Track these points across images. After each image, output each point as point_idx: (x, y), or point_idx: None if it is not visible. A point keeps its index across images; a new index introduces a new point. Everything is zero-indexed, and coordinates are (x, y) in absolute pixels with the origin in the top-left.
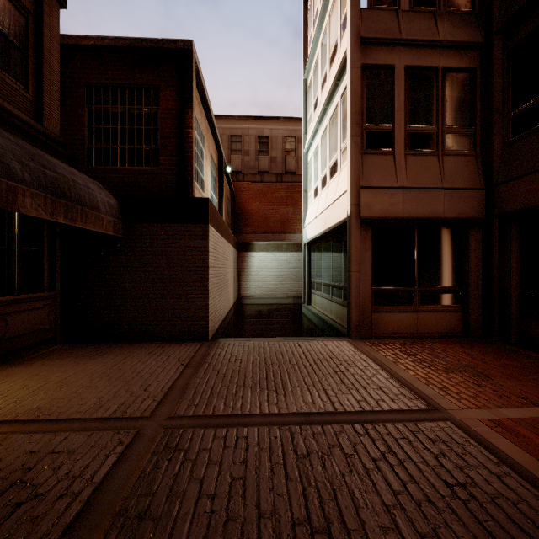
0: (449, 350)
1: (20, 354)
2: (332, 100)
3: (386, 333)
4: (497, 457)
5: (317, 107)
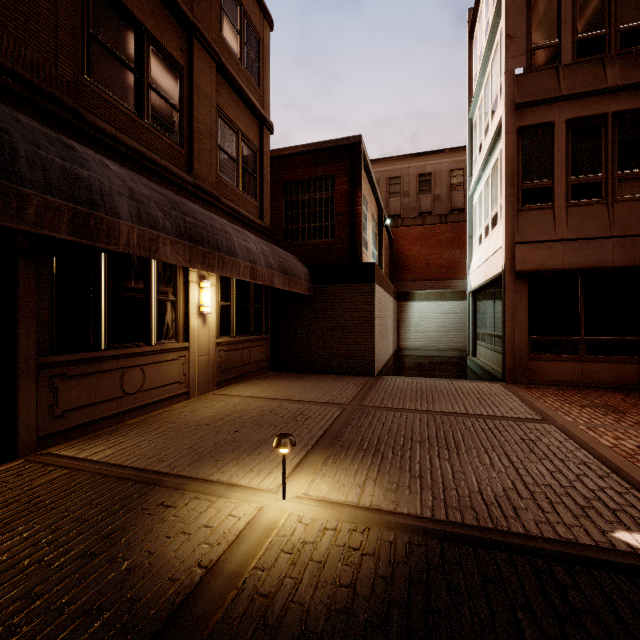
0: (605, 396)
1: (255, 374)
2: (493, 152)
3: (545, 381)
4: (569, 437)
5: (481, 152)
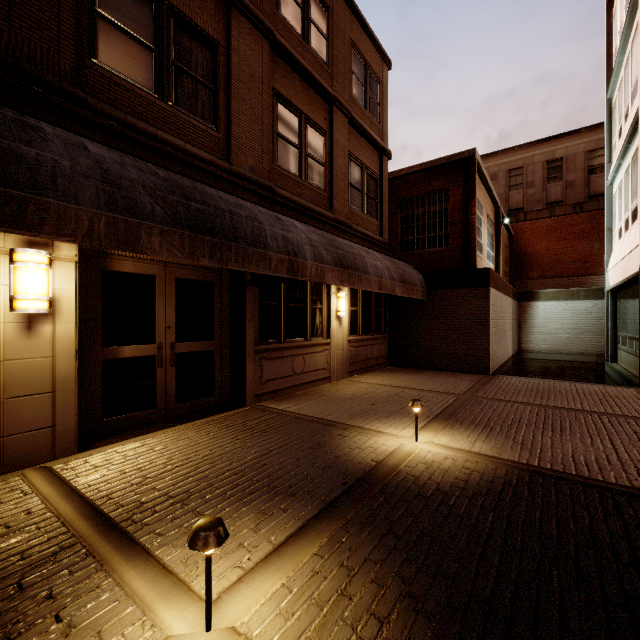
0: None
1: (376, 367)
2: (633, 140)
3: None
4: None
5: (620, 137)
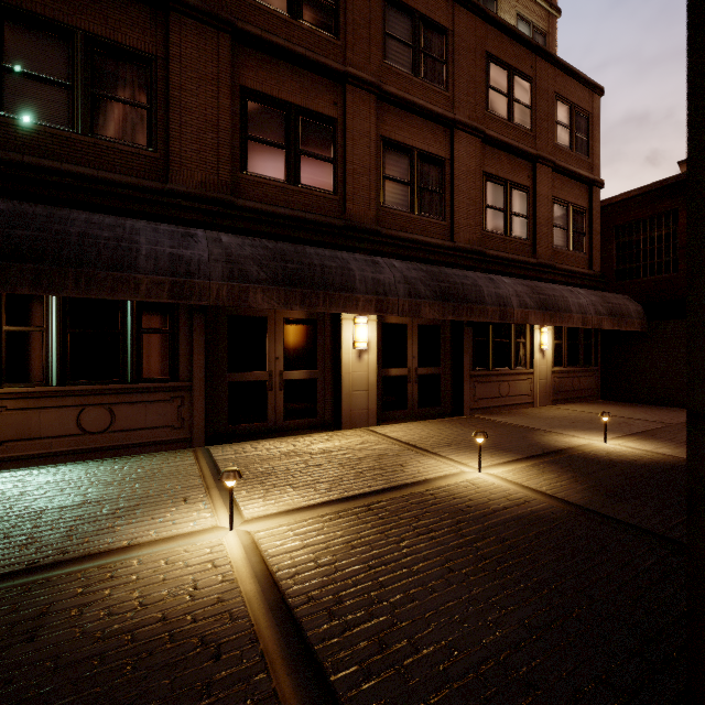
0: None
1: (584, 399)
2: None
3: None
4: None
5: None
